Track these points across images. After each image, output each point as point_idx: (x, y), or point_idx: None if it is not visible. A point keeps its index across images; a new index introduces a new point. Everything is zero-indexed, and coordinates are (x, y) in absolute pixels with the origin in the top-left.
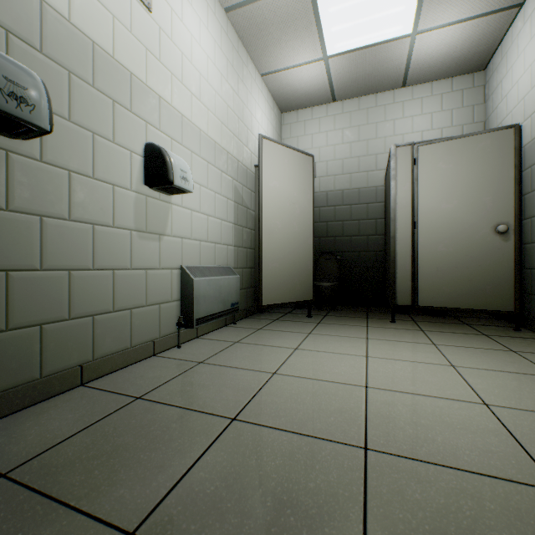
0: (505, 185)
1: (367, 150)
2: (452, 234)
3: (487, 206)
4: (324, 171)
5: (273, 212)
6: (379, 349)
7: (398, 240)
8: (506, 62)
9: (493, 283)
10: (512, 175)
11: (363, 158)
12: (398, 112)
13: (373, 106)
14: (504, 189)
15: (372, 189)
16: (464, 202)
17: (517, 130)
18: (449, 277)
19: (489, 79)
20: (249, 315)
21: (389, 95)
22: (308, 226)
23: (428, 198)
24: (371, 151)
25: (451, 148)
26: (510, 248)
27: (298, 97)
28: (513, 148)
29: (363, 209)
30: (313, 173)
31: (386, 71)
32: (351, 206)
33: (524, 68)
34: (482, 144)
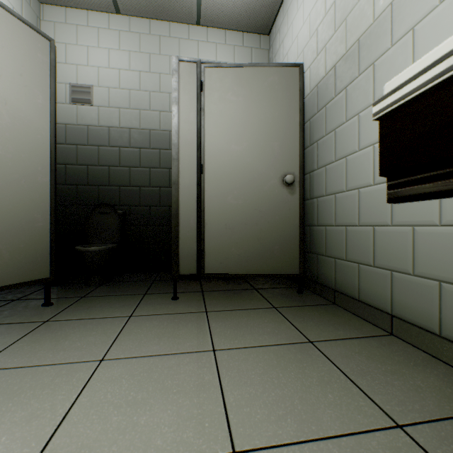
0: (292, 131)
1: (160, 85)
2: (242, 183)
3: (276, 152)
4: (106, 100)
5: None
6: (95, 413)
7: (181, 187)
8: (288, 19)
9: (281, 243)
10: (298, 120)
11: (155, 94)
12: (193, 51)
13: (166, 35)
14: (291, 135)
15: (165, 132)
16: (254, 145)
17: (302, 71)
18: (239, 237)
19: (273, 43)
20: None
21: (184, 29)
22: (39, 154)
23: (216, 136)
24: (164, 88)
25: (241, 77)
26: (296, 202)
27: None
28: (299, 90)
29: (155, 155)
30: (50, 67)
31: None
32: (141, 150)
33: (304, 19)
34: (271, 79)
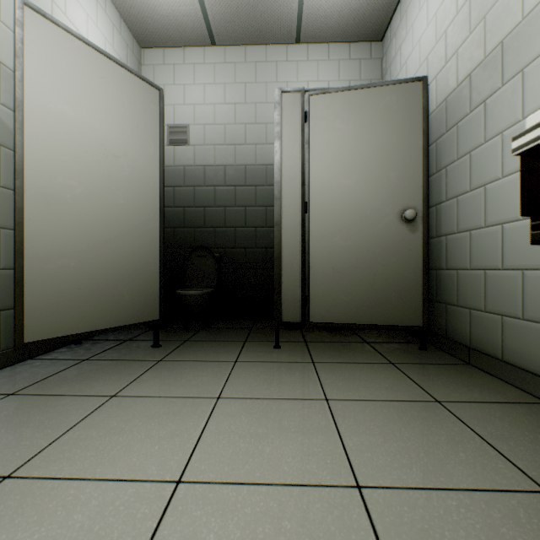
0: (412, 158)
1: (255, 116)
2: (352, 221)
3: (393, 184)
4: (201, 138)
5: (61, 162)
6: (224, 439)
7: (284, 228)
8: (407, 21)
9: (399, 289)
10: (421, 144)
11: (250, 126)
12: (292, 73)
13: (262, 61)
14: (411, 162)
15: (261, 167)
16: (366, 178)
17: (426, 85)
18: (348, 282)
19: (387, 50)
20: (42, 352)
21: (281, 50)
22: (151, 201)
23: (322, 170)
24: (260, 119)
25: (351, 101)
26: (418, 242)
27: (160, 22)
28: (422, 108)
29: (250, 192)
30: (159, 116)
31: (275, 7)
32: (236, 188)
33: (428, 19)
34: (387, 99)
